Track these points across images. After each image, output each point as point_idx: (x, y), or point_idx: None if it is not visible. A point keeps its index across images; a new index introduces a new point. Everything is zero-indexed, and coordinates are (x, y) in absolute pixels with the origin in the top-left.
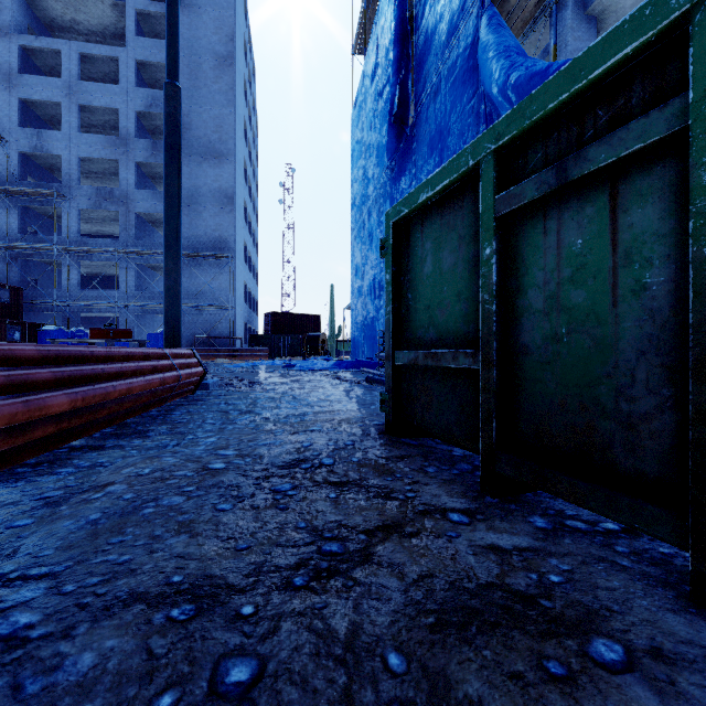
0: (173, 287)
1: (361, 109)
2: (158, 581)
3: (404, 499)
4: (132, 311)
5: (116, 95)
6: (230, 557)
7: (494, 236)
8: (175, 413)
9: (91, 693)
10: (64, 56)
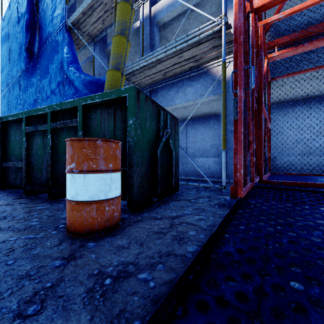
0: None
1: (8, 26)
2: None
3: None
4: None
5: None
6: None
7: (26, 136)
8: None
9: None
10: None
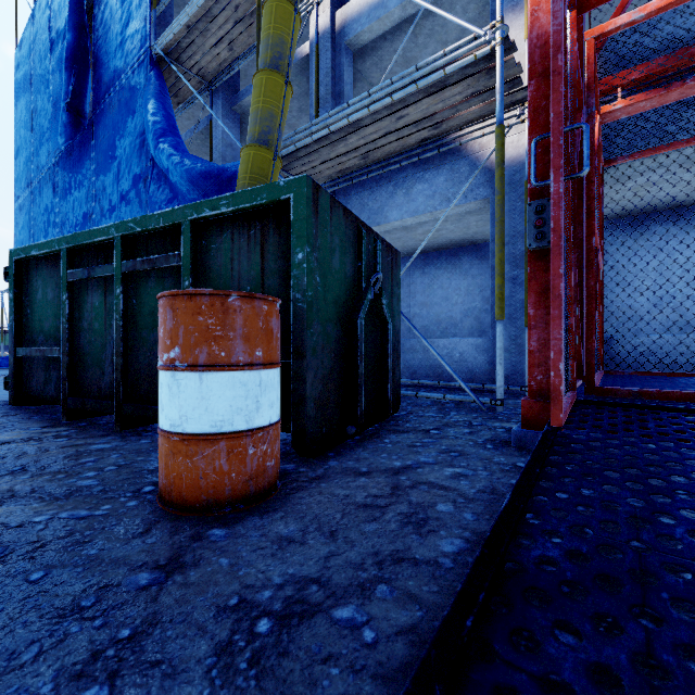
0: None
1: (29, 59)
2: None
3: (3, 428)
4: None
5: None
6: None
7: (68, 290)
8: None
9: None
10: None
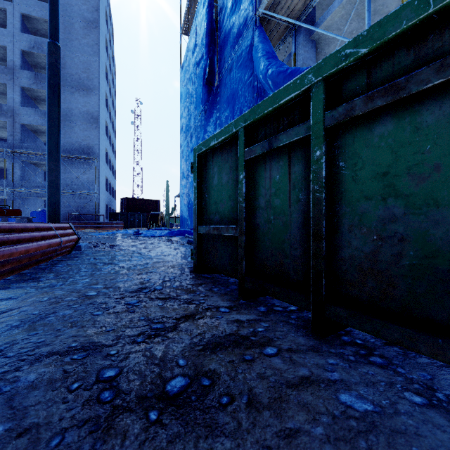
0: (54, 181)
1: (186, 70)
2: (63, 347)
3: (198, 303)
4: (18, 195)
5: (4, 36)
6: (102, 334)
7: (244, 169)
8: (59, 265)
9: (37, 387)
10: None
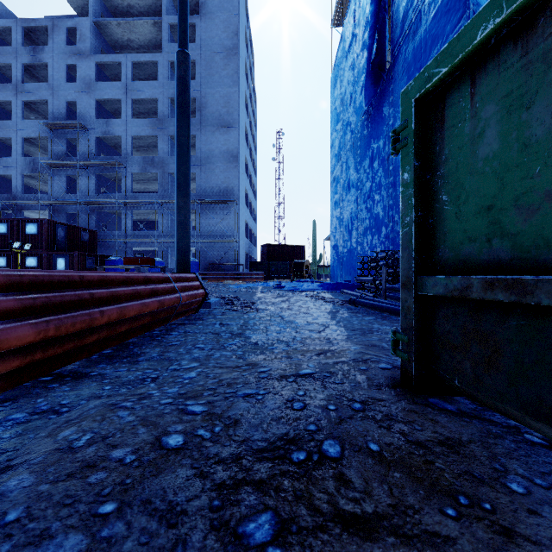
0: (183, 221)
1: (339, 71)
2: None
3: None
4: (167, 245)
5: (156, 88)
6: None
7: None
8: (173, 333)
9: None
10: (123, 66)
